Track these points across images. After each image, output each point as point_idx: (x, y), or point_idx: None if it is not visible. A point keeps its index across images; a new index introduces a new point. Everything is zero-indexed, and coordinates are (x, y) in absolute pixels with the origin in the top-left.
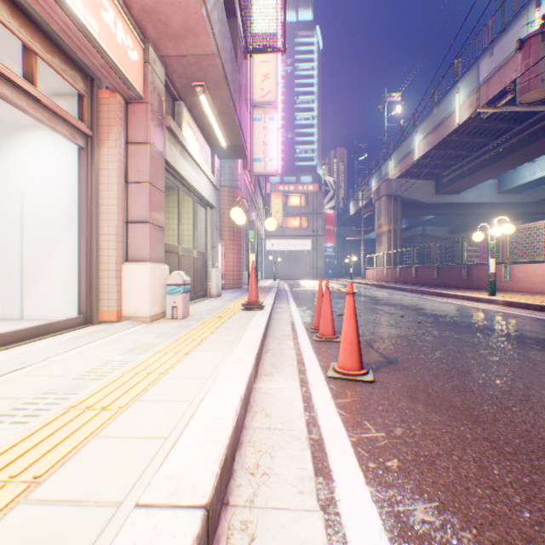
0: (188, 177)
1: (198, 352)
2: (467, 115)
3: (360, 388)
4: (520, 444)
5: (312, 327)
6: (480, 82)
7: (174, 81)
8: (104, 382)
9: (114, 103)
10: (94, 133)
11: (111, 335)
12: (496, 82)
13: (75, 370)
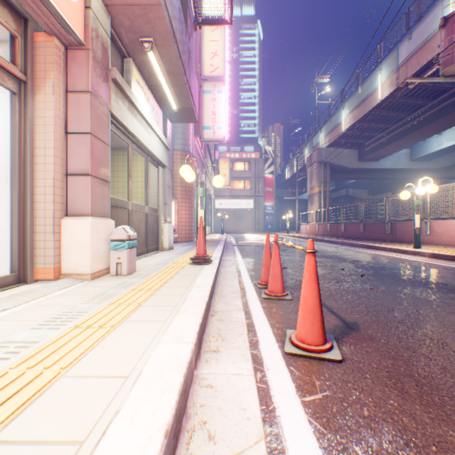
0: (138, 134)
1: (129, 324)
2: (388, 92)
3: (329, 373)
4: None
5: (259, 282)
6: (400, 63)
7: (122, 35)
8: None
9: (51, 47)
10: (28, 77)
11: (38, 298)
12: (413, 62)
13: None
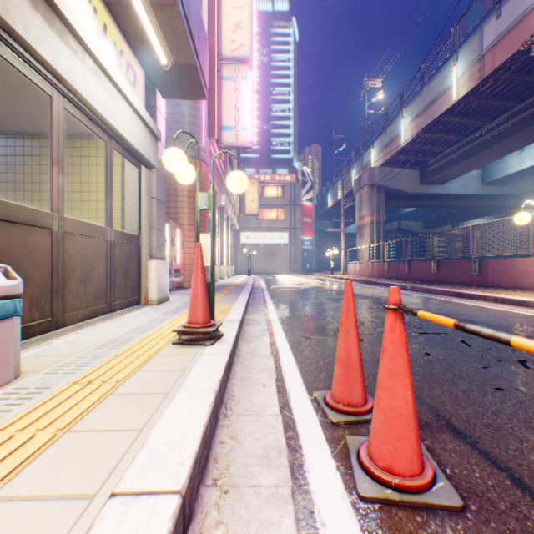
0: (69, 75)
1: None
2: (467, 89)
3: None
4: None
5: (330, 402)
6: (484, 49)
7: None
8: None
9: None
10: None
11: None
12: (505, 46)
13: None
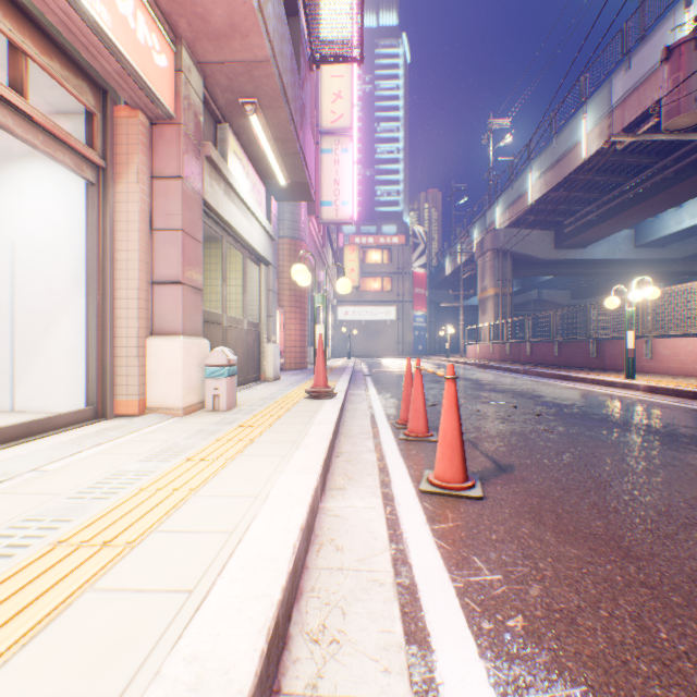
0: (235, 224)
1: (245, 457)
2: (597, 146)
3: (465, 508)
4: (693, 592)
5: (398, 421)
6: (613, 104)
7: (217, 96)
8: (111, 503)
9: (135, 124)
10: (107, 163)
11: (130, 434)
12: (633, 104)
13: (73, 484)
